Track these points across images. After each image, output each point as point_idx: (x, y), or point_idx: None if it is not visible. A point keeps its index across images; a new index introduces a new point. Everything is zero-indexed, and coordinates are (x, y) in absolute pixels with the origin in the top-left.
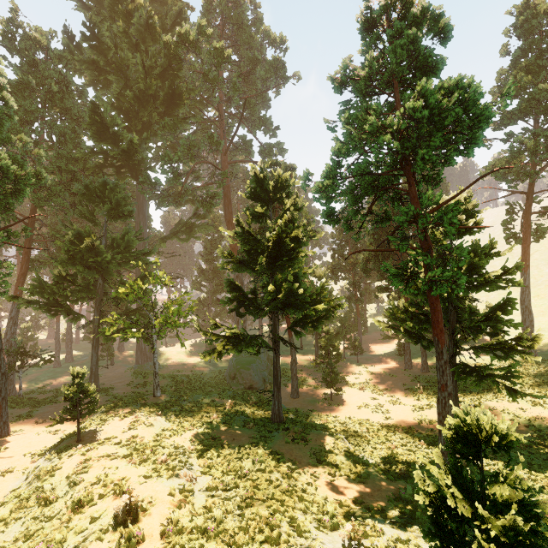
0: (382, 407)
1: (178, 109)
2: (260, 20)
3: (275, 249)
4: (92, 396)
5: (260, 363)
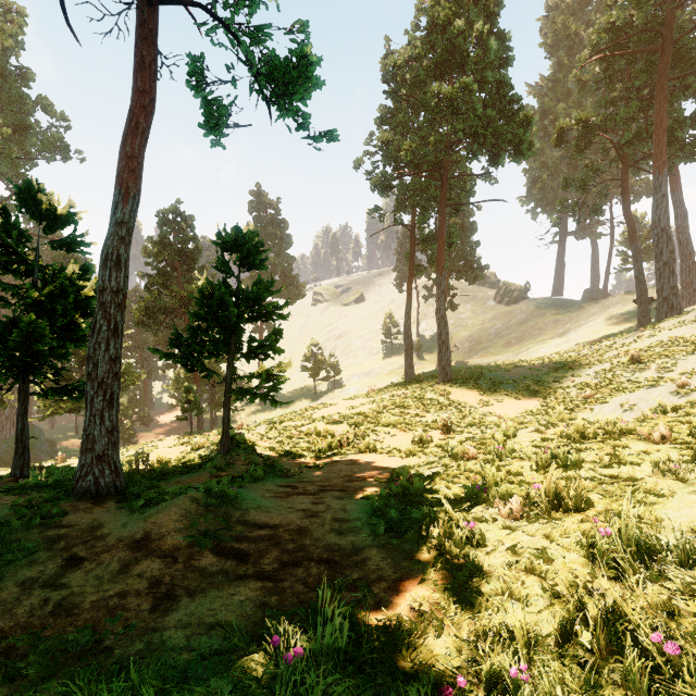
0: None
1: None
2: (32, 79)
3: None
4: None
5: (44, 443)
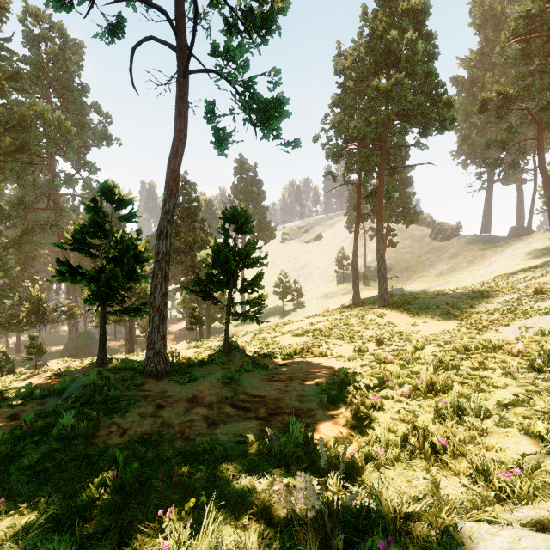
0: None
1: (22, 154)
2: (88, 91)
3: None
4: (41, 347)
5: (96, 344)
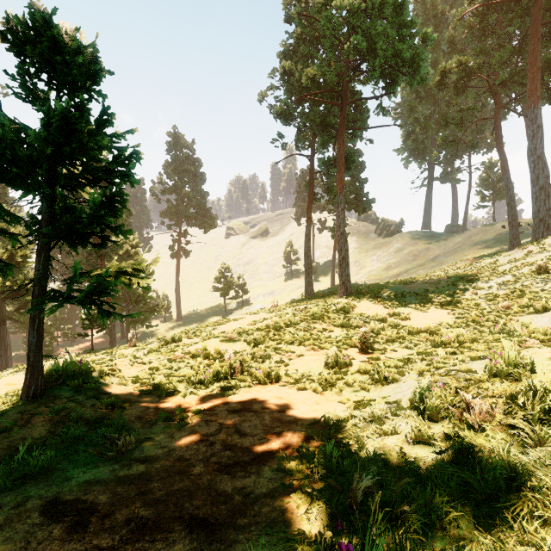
0: None
1: None
2: None
3: (7, 260)
4: None
5: None
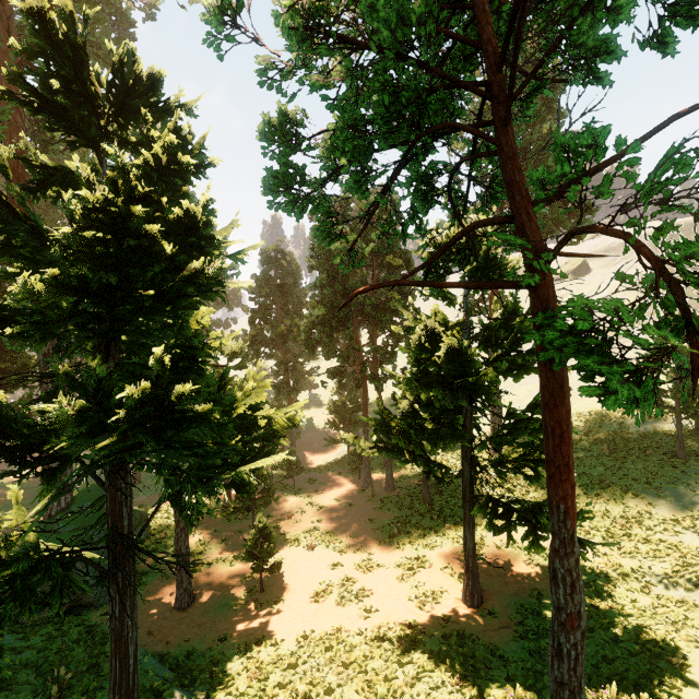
0: (353, 583)
1: None
2: None
3: (102, 261)
4: None
5: None
